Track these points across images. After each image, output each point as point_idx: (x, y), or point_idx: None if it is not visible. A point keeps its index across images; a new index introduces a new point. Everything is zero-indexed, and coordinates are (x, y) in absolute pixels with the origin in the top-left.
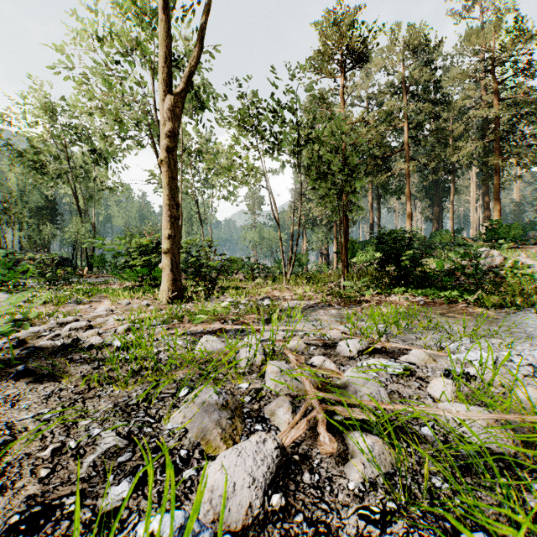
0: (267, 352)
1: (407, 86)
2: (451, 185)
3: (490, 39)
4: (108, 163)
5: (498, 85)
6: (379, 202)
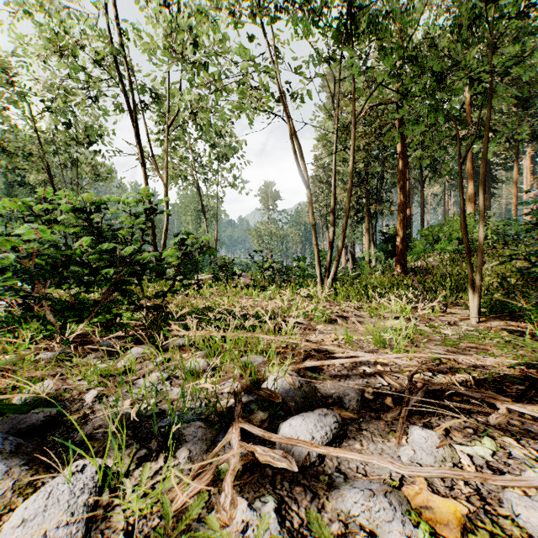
0: None
1: None
2: (514, 165)
3: None
4: (92, 142)
5: None
6: (423, 186)
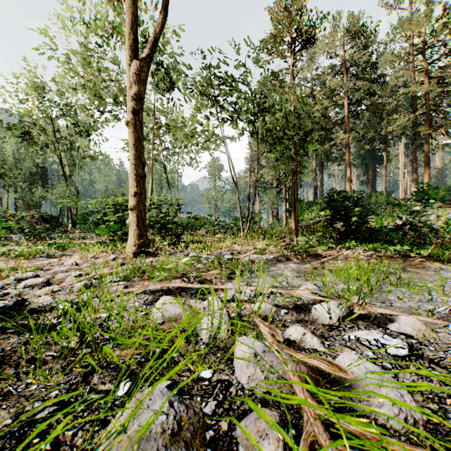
0: (232, 318)
1: (347, 67)
2: (384, 154)
3: (421, 24)
4: (89, 134)
5: (428, 65)
6: (322, 168)
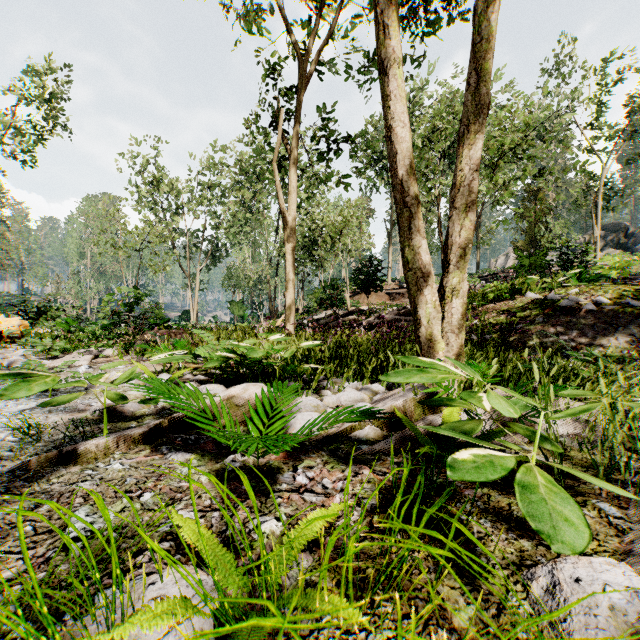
0: None
1: None
2: None
3: None
4: None
5: None
6: None
